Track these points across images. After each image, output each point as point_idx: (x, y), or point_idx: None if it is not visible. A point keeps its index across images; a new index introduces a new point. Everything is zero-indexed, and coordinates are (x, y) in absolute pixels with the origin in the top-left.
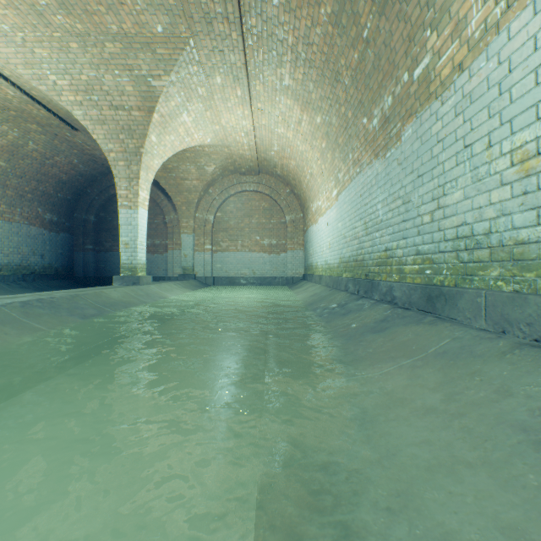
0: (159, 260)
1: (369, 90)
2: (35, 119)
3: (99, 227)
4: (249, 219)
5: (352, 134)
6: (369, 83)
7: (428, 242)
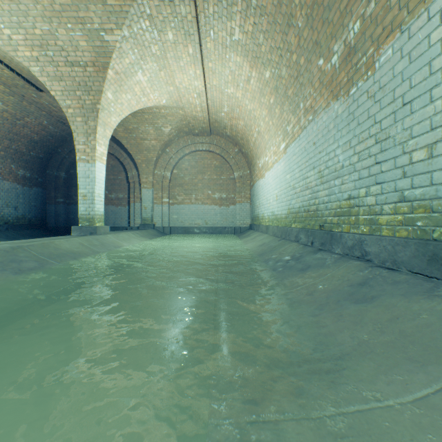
0: (122, 212)
1: (328, 24)
2: (0, 79)
3: (69, 183)
4: (202, 175)
5: (305, 82)
6: (329, 16)
7: (422, 184)
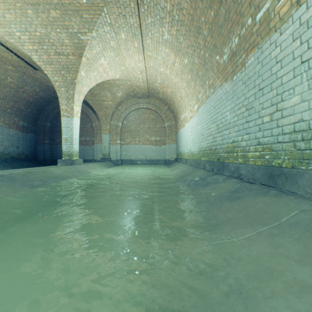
0: (89, 150)
1: (221, 36)
2: (10, 62)
3: (53, 130)
4: (143, 125)
5: (208, 68)
6: (221, 31)
7: (267, 135)
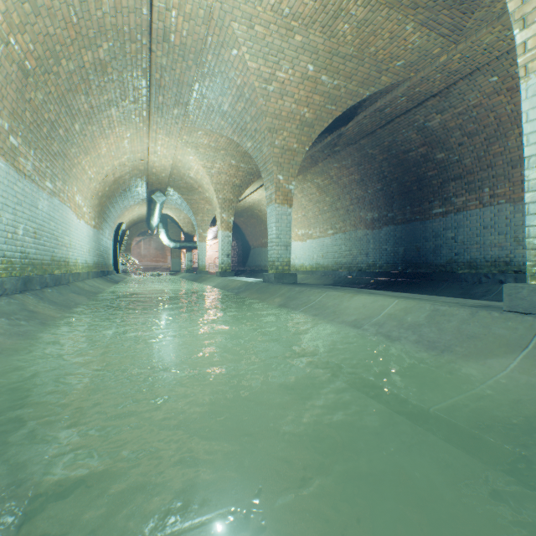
0: None
1: None
2: None
3: None
4: None
5: None
6: None
7: None
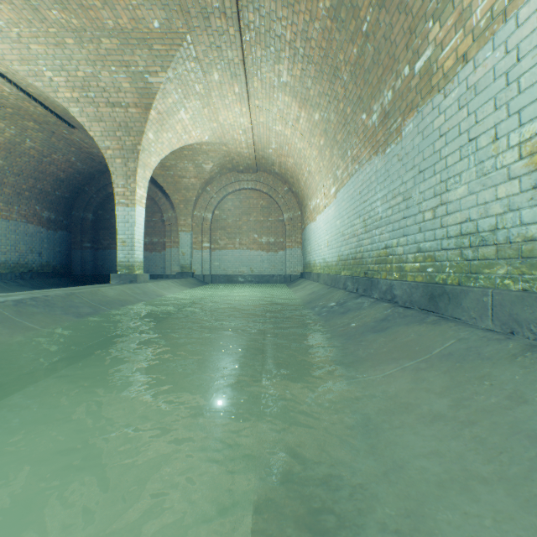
0: (157, 258)
1: (369, 85)
2: (31, 116)
3: (97, 225)
4: (247, 217)
5: (351, 131)
6: (369, 78)
7: (429, 239)
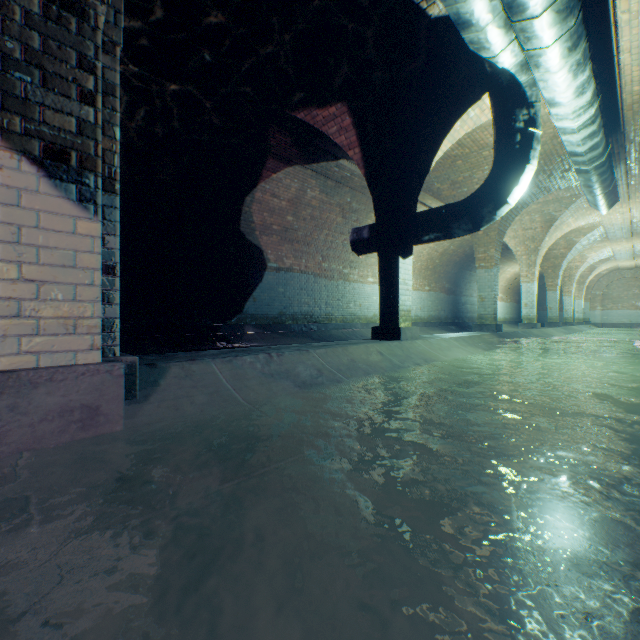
0: None
1: None
2: None
3: None
4: (626, 292)
5: None
6: None
7: None
